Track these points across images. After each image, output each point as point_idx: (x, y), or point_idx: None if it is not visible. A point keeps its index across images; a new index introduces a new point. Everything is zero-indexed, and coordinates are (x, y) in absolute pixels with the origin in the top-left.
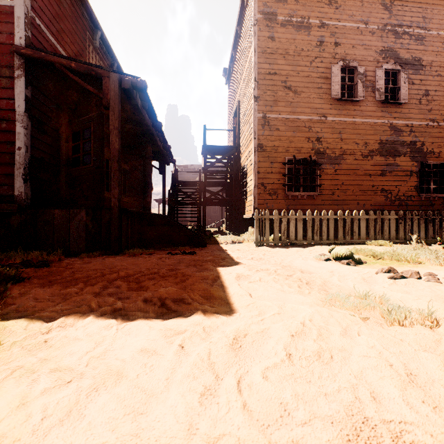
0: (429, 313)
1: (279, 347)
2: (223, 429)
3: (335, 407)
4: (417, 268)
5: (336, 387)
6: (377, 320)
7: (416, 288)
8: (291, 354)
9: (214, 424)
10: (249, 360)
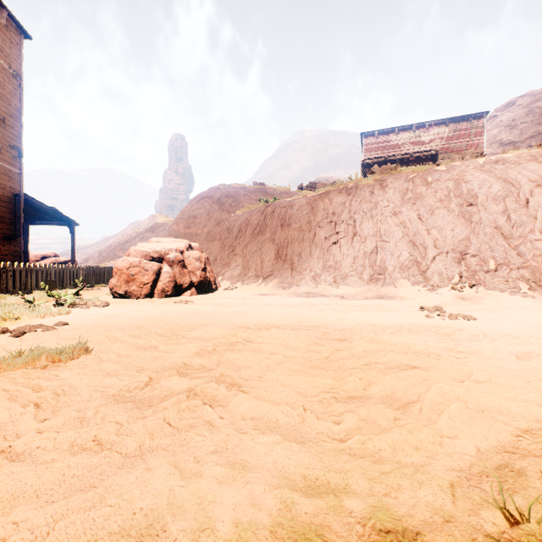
0: (84, 346)
1: (19, 408)
2: (69, 442)
3: (99, 400)
4: (20, 323)
5: (89, 396)
6: (52, 365)
7: (47, 338)
8: (39, 403)
9: (56, 450)
10: (2, 432)
